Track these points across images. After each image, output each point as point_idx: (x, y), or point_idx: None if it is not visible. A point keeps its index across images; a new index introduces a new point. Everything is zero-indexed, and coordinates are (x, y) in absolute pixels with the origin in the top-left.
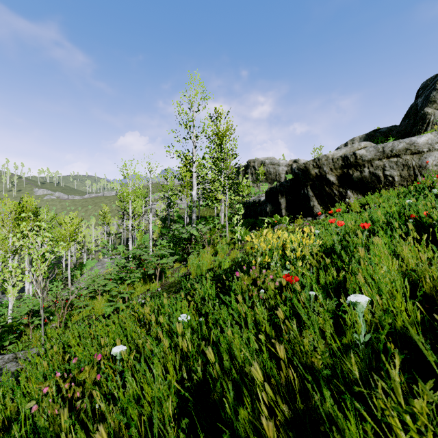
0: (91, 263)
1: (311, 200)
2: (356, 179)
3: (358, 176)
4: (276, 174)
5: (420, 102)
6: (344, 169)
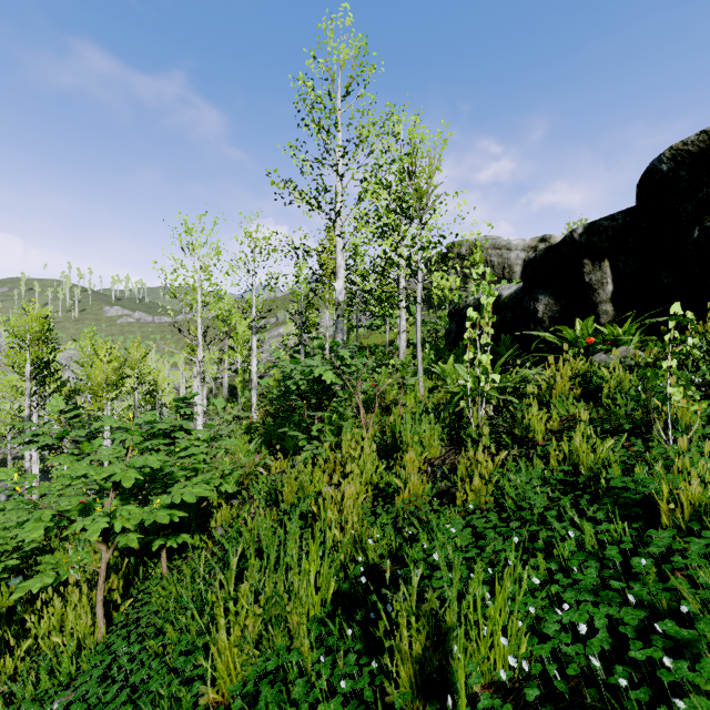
0: None
1: None
2: None
3: None
4: (503, 266)
5: None
6: None
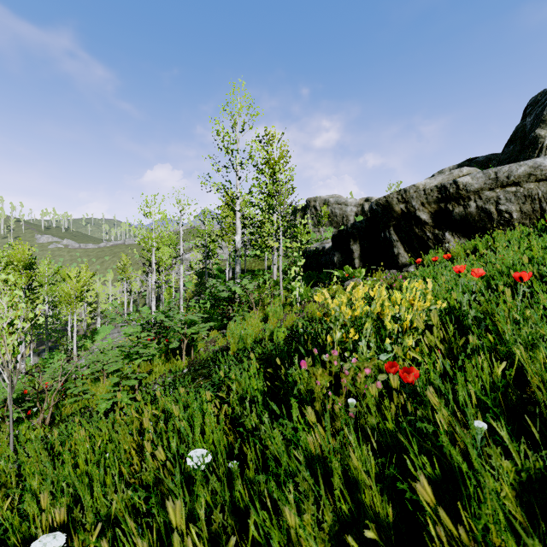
0: (106, 329)
1: (394, 246)
2: (457, 217)
3: (460, 212)
4: (342, 216)
5: (529, 123)
6: (441, 203)
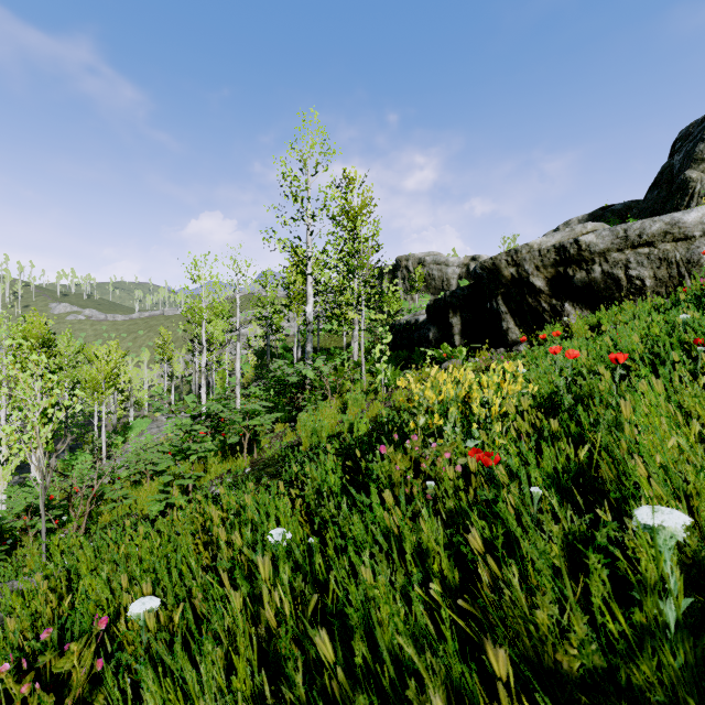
0: (141, 424)
1: (503, 319)
2: (579, 284)
3: (583, 278)
4: (442, 279)
5: (678, 162)
6: (559, 267)
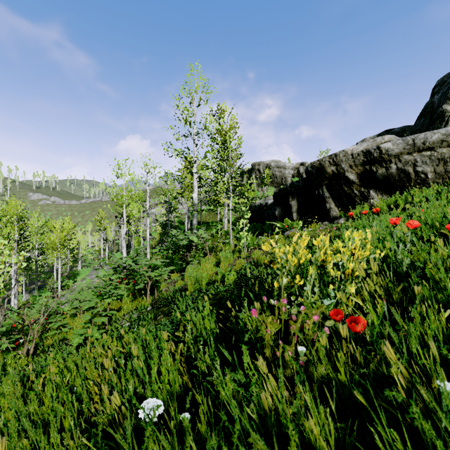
0: (85, 271)
1: (326, 201)
2: (380, 177)
3: (383, 173)
4: (282, 177)
5: (437, 100)
6: (366, 165)
